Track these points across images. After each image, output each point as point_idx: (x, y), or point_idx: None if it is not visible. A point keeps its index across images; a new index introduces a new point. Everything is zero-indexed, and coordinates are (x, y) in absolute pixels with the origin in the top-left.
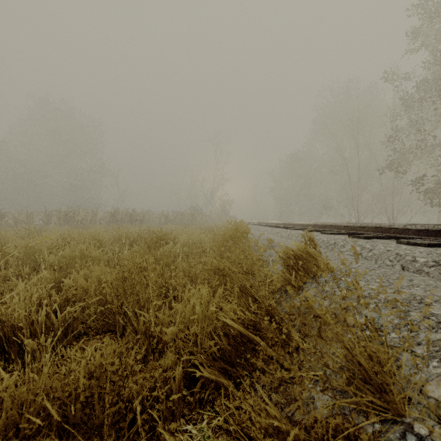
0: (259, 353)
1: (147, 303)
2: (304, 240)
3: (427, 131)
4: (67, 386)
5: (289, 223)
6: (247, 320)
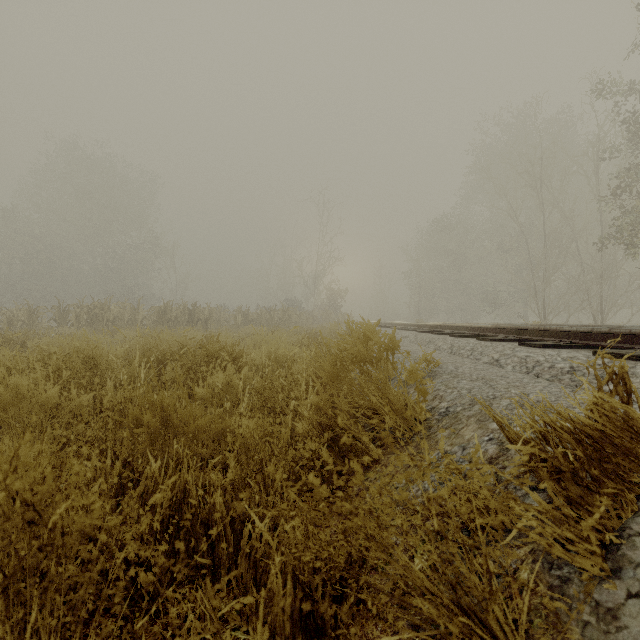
0: None
1: None
2: (490, 358)
3: None
4: None
5: (445, 325)
6: None
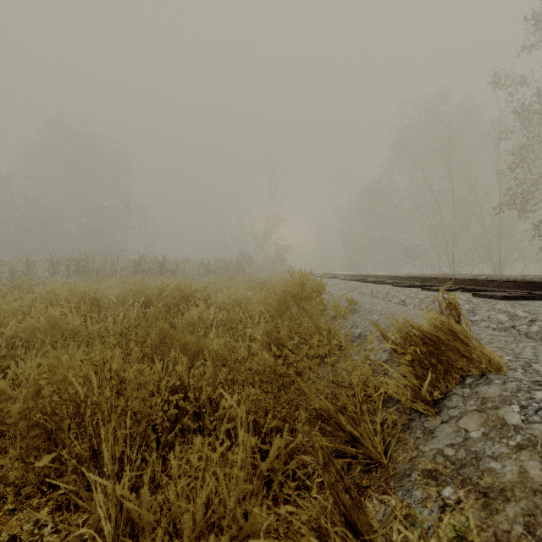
0: None
1: None
2: (398, 299)
3: None
4: None
5: (369, 275)
6: None
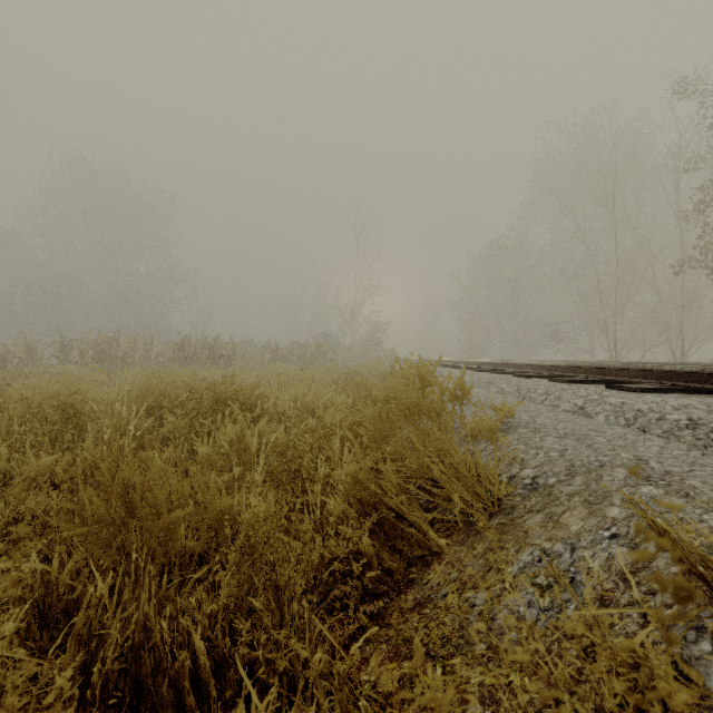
0: None
1: None
2: (572, 404)
3: None
4: None
5: (506, 363)
6: None
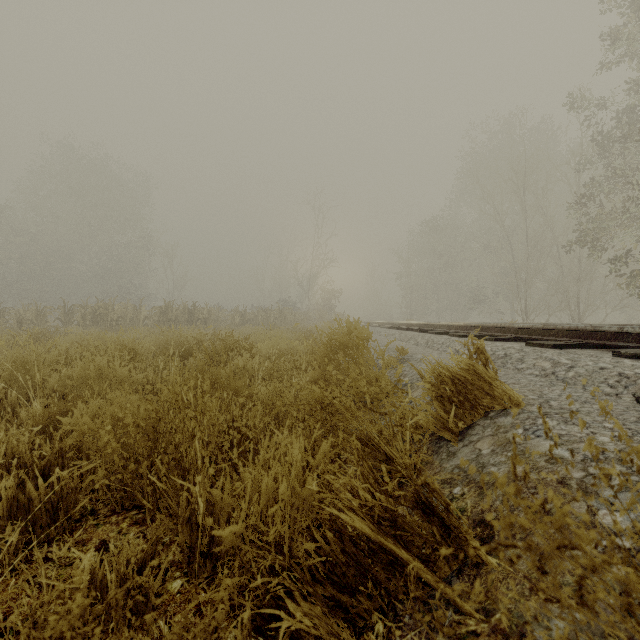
0: (401, 572)
1: (193, 467)
2: (453, 349)
3: (634, 185)
4: (31, 636)
5: (427, 324)
6: (378, 508)
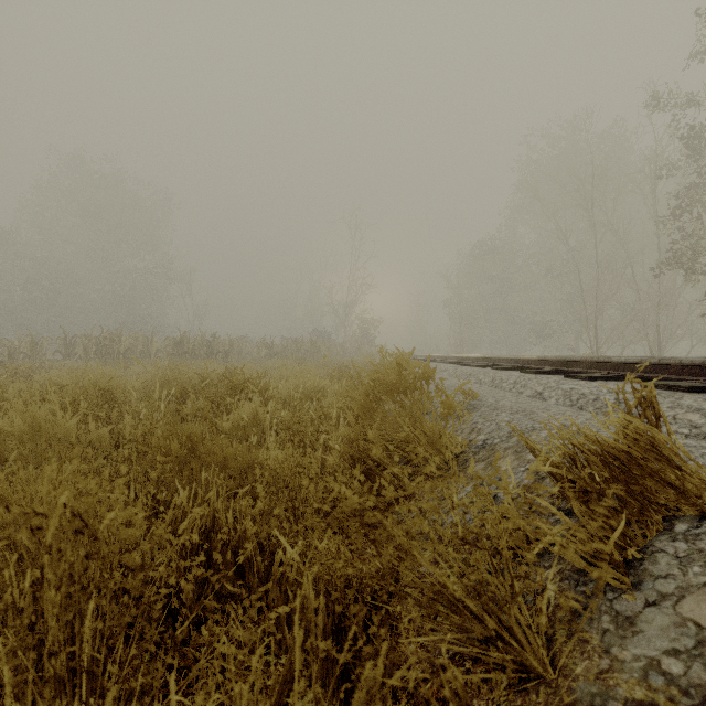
0: None
1: (54, 697)
2: (533, 391)
3: None
4: None
5: (487, 357)
6: None
